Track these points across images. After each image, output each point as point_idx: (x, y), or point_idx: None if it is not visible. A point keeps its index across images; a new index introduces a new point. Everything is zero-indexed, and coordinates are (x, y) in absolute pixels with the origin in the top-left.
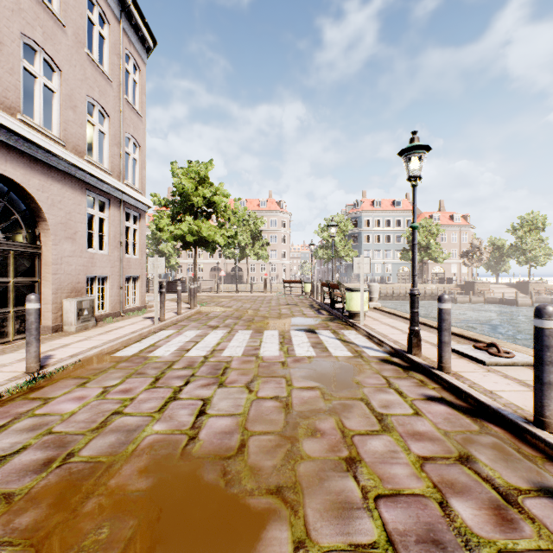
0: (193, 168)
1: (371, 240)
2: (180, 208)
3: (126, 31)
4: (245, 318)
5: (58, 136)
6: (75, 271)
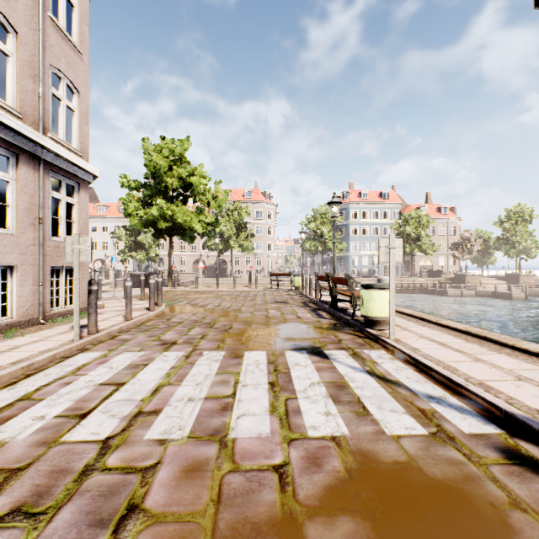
0: (167, 145)
1: (359, 232)
2: (151, 191)
3: None
4: (220, 325)
5: None
6: None
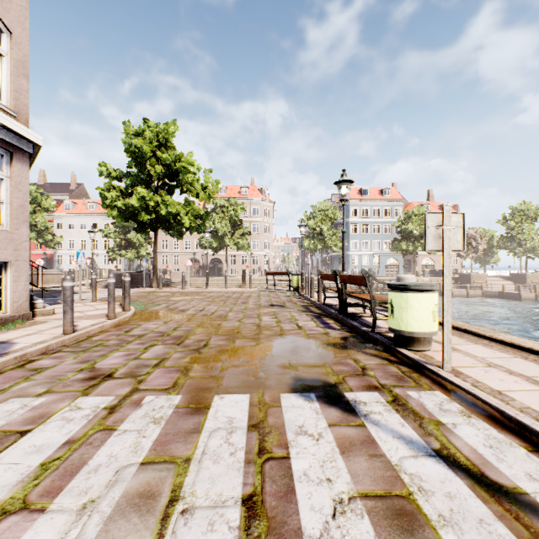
0: (150, 128)
1: (359, 230)
2: (132, 179)
3: None
4: (192, 340)
5: None
6: None
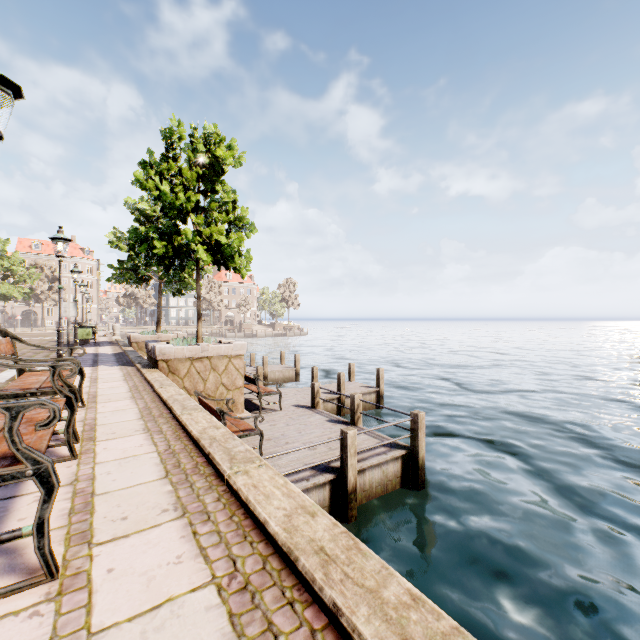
0: None
1: None
2: None
3: None
4: (40, 336)
5: None
6: None
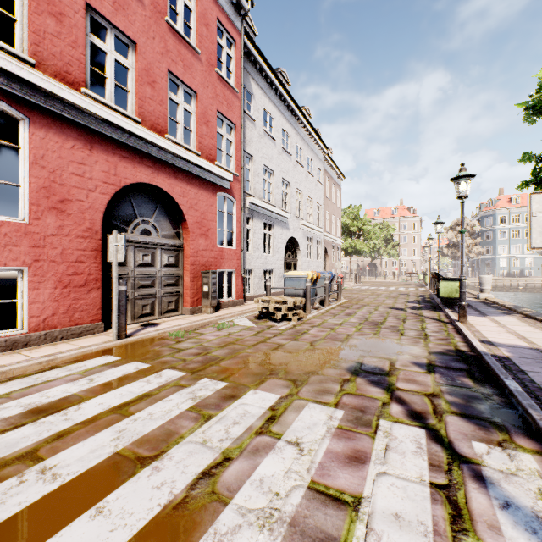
0: (350, 211)
1: (508, 236)
2: (343, 233)
3: (337, 183)
4: (383, 286)
5: (328, 231)
6: (331, 268)
